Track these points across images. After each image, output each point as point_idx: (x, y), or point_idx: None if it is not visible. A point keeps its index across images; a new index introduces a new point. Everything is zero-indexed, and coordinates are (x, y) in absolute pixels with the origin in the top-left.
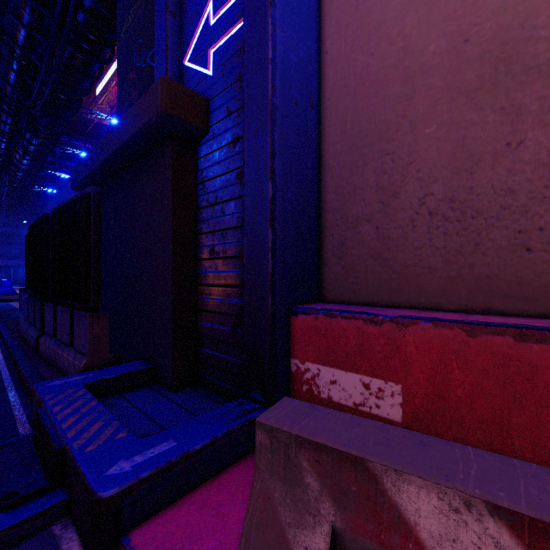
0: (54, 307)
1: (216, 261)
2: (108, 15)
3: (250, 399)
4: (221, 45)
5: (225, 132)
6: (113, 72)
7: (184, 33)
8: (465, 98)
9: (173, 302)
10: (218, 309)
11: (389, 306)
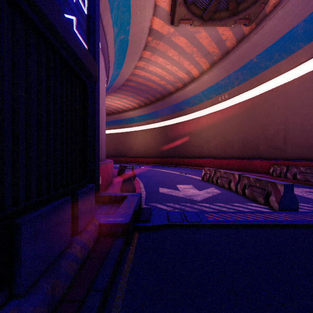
0: None
1: None
2: None
3: (97, 194)
4: None
5: None
6: None
7: None
8: None
9: None
10: None
11: None
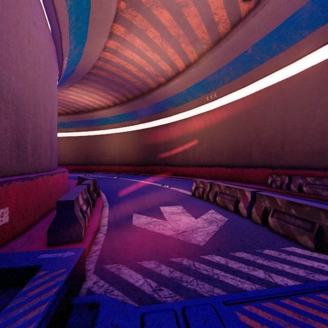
0: None
1: None
2: None
3: None
4: None
5: None
6: None
7: None
8: None
9: None
10: None
11: None
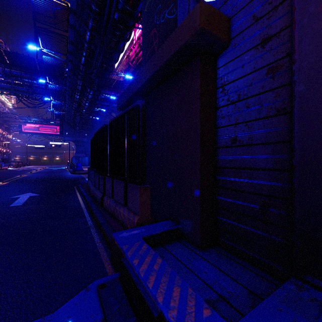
0: (112, 179)
1: (238, 148)
2: (130, 10)
3: (305, 282)
4: None
5: (250, 38)
6: (123, 53)
7: None
8: None
9: (201, 181)
10: (242, 188)
11: None
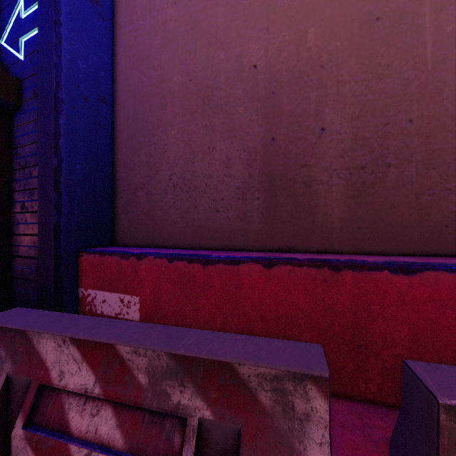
0: None
1: (25, 215)
2: None
3: None
4: (30, 38)
5: (33, 110)
6: None
7: (1, 16)
8: (190, 116)
9: None
10: (27, 254)
11: (153, 247)
